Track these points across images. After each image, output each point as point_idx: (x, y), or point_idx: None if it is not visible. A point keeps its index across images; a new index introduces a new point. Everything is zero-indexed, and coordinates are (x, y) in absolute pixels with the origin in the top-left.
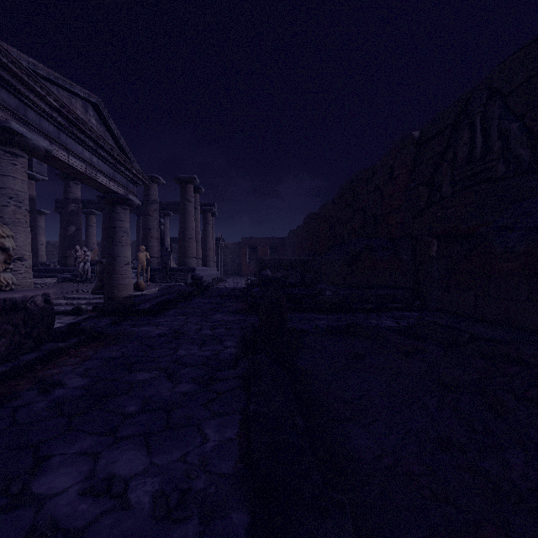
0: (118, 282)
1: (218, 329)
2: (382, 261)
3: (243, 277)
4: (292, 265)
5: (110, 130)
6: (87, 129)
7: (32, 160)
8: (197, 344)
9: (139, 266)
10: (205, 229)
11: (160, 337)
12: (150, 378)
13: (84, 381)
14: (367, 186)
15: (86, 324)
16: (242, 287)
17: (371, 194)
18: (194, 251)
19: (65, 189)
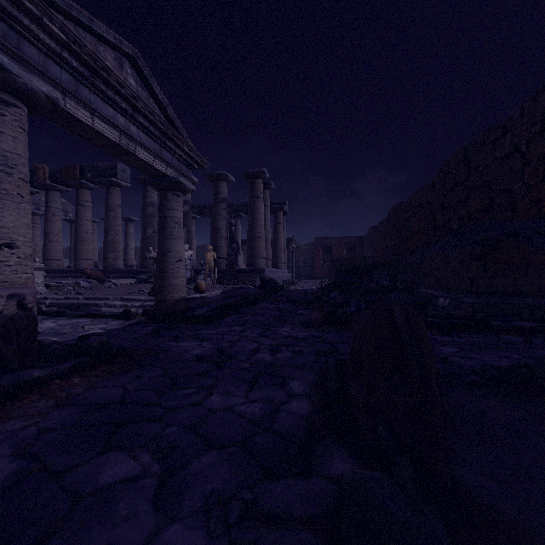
0: (168, 281)
1: (281, 353)
2: (541, 252)
3: (316, 280)
4: (374, 265)
5: (154, 96)
6: (114, 80)
7: (117, 169)
8: (245, 382)
9: (207, 267)
10: (276, 229)
11: (197, 362)
12: (122, 482)
13: (6, 469)
14: (494, 151)
15: (95, 338)
16: (315, 291)
17: (502, 161)
18: (263, 251)
19: (144, 193)
